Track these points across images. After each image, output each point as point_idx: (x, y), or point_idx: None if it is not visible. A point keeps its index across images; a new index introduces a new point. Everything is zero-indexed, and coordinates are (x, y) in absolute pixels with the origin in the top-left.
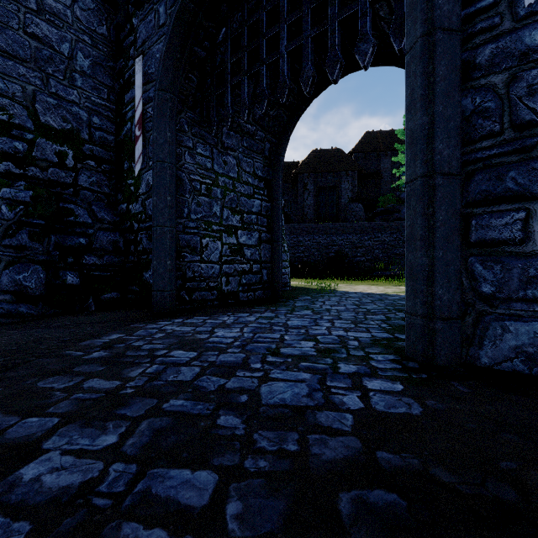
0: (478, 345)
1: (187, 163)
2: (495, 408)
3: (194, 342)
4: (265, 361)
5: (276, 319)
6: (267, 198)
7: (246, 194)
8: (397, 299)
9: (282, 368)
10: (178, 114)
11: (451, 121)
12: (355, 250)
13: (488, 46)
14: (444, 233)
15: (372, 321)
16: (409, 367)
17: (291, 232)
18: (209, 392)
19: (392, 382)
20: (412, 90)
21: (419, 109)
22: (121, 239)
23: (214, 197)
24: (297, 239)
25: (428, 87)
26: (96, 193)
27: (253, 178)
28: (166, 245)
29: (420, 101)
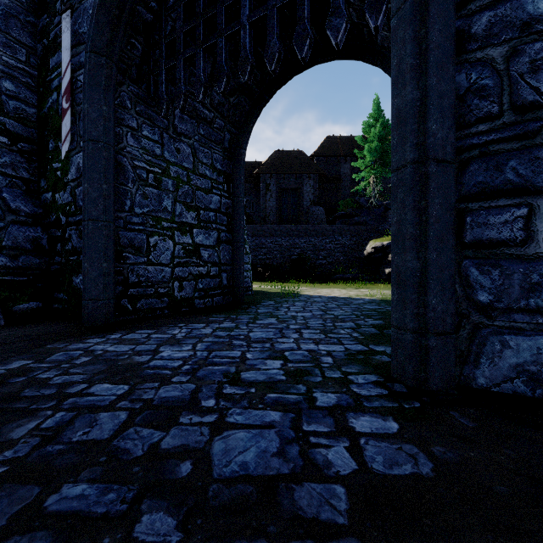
0: (474, 363)
1: (129, 146)
2: (515, 452)
3: (129, 368)
4: (221, 393)
5: (237, 331)
6: (227, 194)
7: (203, 188)
8: (362, 303)
9: (244, 405)
10: (118, 86)
11: (446, 98)
12: (317, 253)
13: (486, 13)
14: (438, 231)
15: (342, 330)
16: (397, 392)
17: (253, 233)
18: (133, 462)
19: (383, 419)
20: (399, 60)
21: (408, 82)
22: (44, 235)
23: (165, 190)
24: (259, 241)
25: (419, 56)
26: (9, 178)
27: (211, 171)
28: (100, 243)
29: (410, 71)
